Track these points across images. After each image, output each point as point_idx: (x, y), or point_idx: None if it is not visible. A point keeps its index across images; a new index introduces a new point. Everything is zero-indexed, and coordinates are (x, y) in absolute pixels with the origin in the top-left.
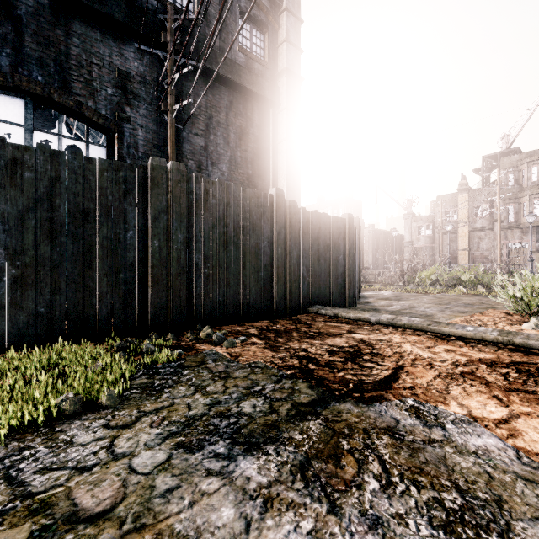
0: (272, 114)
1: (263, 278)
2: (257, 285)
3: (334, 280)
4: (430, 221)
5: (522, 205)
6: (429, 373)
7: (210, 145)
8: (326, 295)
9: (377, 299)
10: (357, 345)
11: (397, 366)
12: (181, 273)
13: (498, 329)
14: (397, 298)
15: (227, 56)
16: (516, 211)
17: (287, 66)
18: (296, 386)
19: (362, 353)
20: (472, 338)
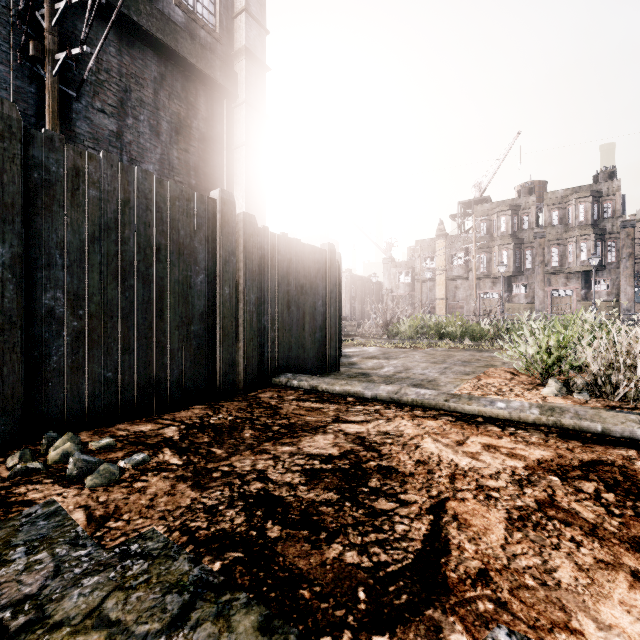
0: (226, 106)
1: (197, 335)
2: (186, 346)
3: (311, 335)
4: (410, 267)
5: (493, 254)
6: (492, 516)
7: (128, 132)
8: (299, 357)
9: (363, 358)
10: (353, 451)
11: (434, 503)
12: (5, 328)
13: (537, 404)
14: (386, 356)
15: (156, 5)
16: (488, 261)
17: (247, 46)
18: (226, 632)
19: (365, 471)
20: (505, 420)
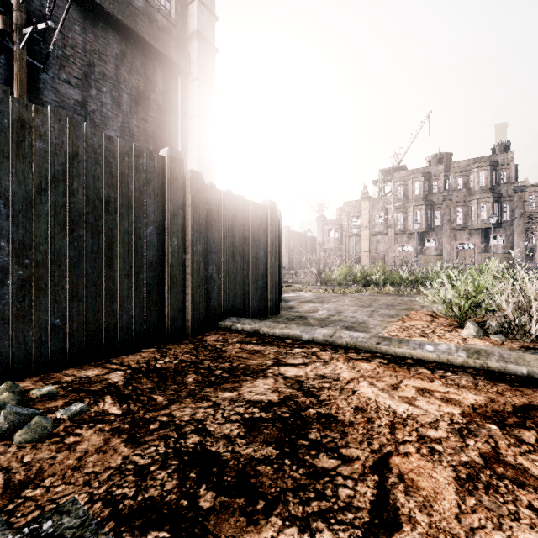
0: (180, 82)
1: (146, 282)
2: (135, 293)
3: (254, 282)
4: (339, 224)
5: (408, 214)
6: (439, 475)
7: (91, 102)
8: (243, 302)
9: (300, 302)
10: (293, 397)
11: (377, 459)
12: None
13: (463, 347)
14: (320, 300)
15: None
16: (404, 219)
17: (199, 30)
18: None
19: (305, 420)
20: (433, 362)
